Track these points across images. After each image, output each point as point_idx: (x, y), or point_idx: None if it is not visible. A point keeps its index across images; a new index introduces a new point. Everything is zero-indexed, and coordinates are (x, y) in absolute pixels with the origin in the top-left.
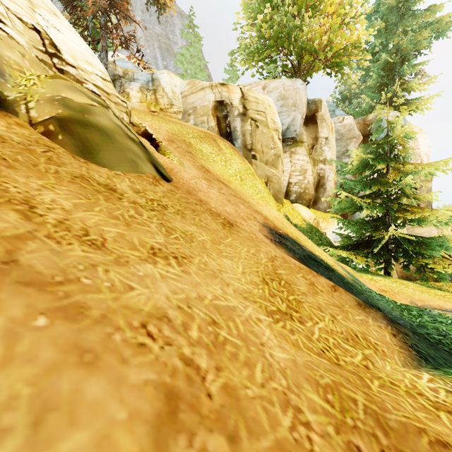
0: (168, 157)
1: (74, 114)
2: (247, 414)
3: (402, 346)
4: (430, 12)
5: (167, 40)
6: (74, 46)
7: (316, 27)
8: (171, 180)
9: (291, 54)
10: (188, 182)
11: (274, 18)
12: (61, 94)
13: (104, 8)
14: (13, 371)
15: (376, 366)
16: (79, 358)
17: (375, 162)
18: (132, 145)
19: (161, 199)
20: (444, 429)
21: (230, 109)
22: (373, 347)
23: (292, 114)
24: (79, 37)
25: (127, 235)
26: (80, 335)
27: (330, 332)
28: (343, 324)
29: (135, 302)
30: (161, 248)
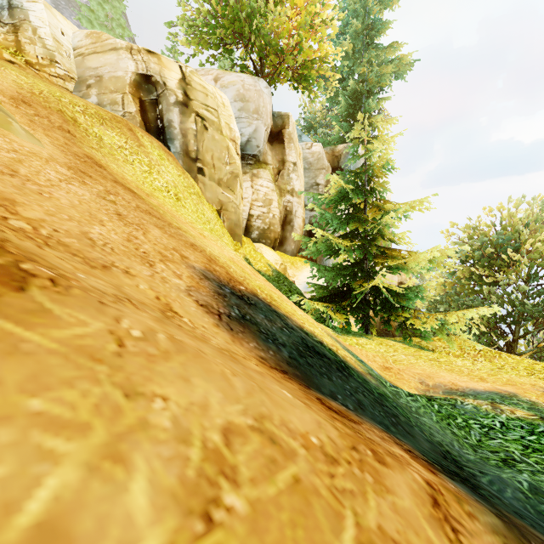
0: None
1: None
2: None
3: None
4: (392, 48)
5: None
6: None
7: (283, 18)
8: None
9: (252, 46)
10: None
11: None
12: None
13: None
14: None
15: None
16: None
17: (354, 193)
18: None
19: None
20: None
21: (163, 91)
22: None
23: (254, 123)
24: None
25: None
26: None
27: None
28: None
29: None
30: None
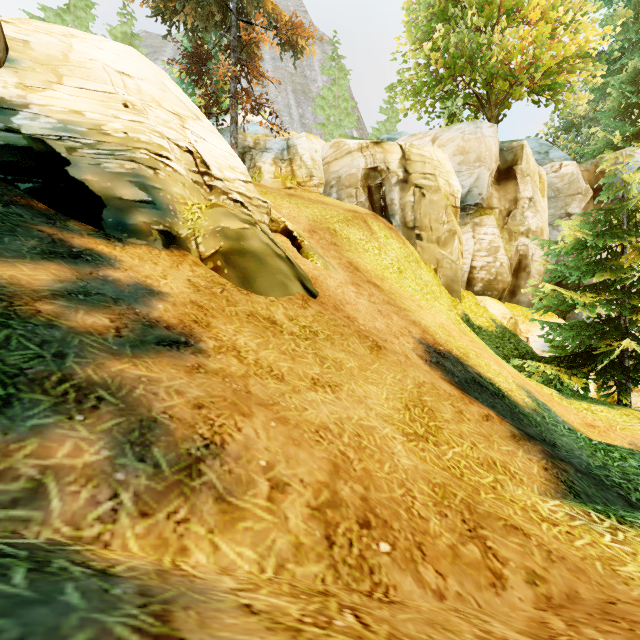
0: (311, 260)
1: (233, 244)
2: (376, 482)
3: (551, 479)
4: None
5: (302, 79)
6: (217, 152)
7: (512, 42)
8: (317, 295)
9: (475, 83)
10: (334, 294)
11: (449, 39)
12: (220, 224)
13: (233, 72)
14: (273, 442)
15: (506, 489)
16: (293, 442)
17: (600, 239)
18: (280, 264)
19: (311, 325)
20: (534, 528)
21: (386, 175)
22: (510, 475)
23: (476, 170)
24: (219, 135)
25: (295, 368)
26: (290, 432)
27: (465, 456)
28: (483, 452)
29: (310, 418)
30: (319, 379)
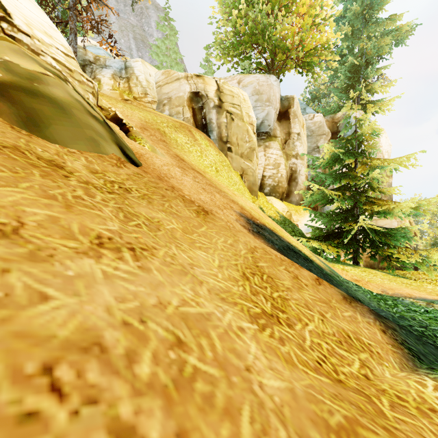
0: (139, 143)
1: (19, 80)
2: None
3: (394, 344)
4: (391, 20)
5: (142, 32)
6: (31, 14)
7: (288, 26)
8: (140, 164)
9: (265, 51)
10: (159, 168)
11: (249, 15)
12: (3, 56)
13: None
14: None
15: (376, 373)
16: None
17: (345, 156)
18: (94, 122)
19: (124, 182)
20: None
21: (206, 100)
22: (367, 349)
23: (266, 108)
24: (38, 7)
25: (63, 219)
26: None
27: (322, 335)
28: (333, 323)
29: (43, 323)
30: (112, 237)
